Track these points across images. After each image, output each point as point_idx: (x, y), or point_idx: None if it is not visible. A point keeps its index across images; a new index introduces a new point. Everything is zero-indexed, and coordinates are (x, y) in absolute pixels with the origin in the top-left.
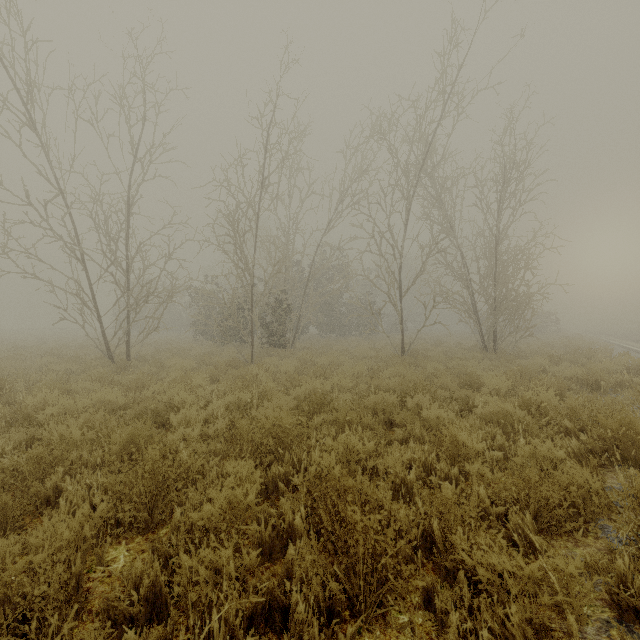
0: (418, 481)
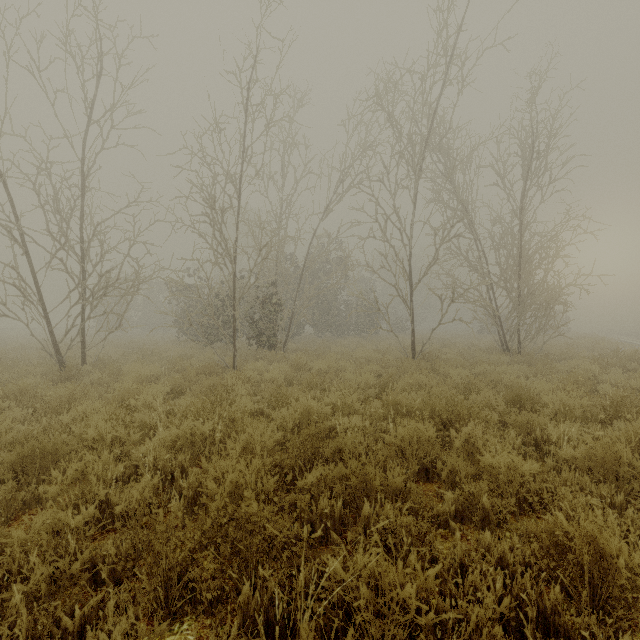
0: None
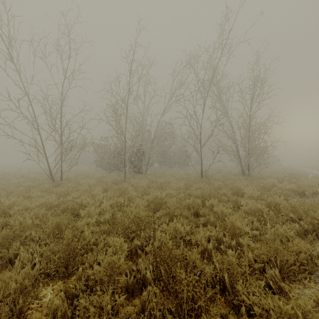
0: (214, 248)
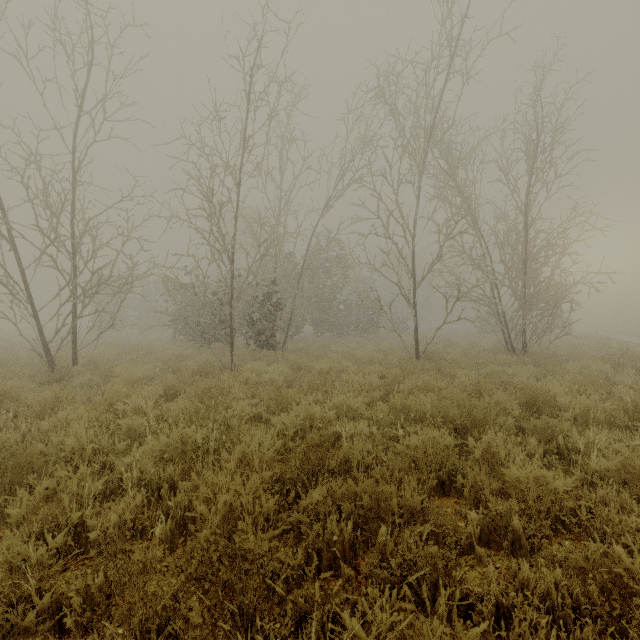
0: None
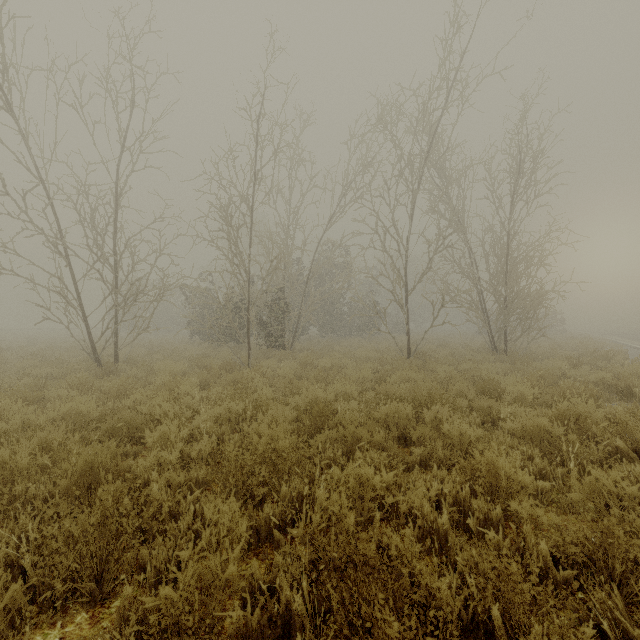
0: (450, 524)
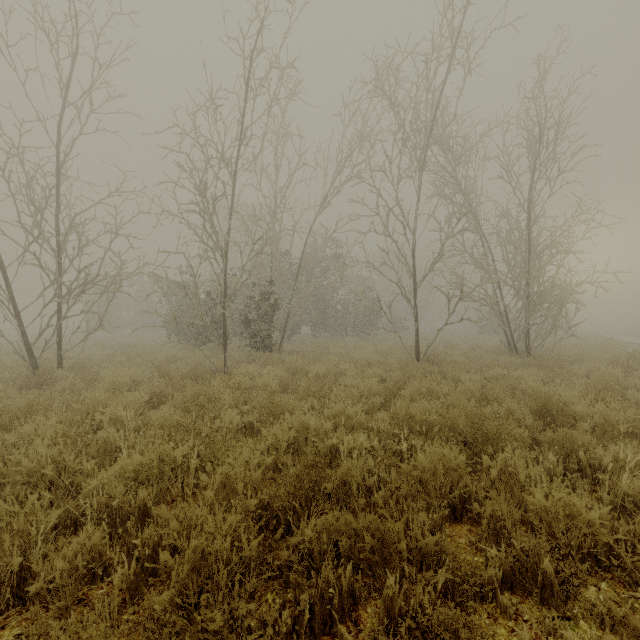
0: None
